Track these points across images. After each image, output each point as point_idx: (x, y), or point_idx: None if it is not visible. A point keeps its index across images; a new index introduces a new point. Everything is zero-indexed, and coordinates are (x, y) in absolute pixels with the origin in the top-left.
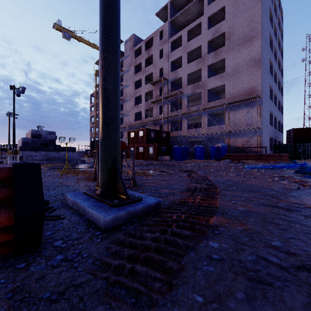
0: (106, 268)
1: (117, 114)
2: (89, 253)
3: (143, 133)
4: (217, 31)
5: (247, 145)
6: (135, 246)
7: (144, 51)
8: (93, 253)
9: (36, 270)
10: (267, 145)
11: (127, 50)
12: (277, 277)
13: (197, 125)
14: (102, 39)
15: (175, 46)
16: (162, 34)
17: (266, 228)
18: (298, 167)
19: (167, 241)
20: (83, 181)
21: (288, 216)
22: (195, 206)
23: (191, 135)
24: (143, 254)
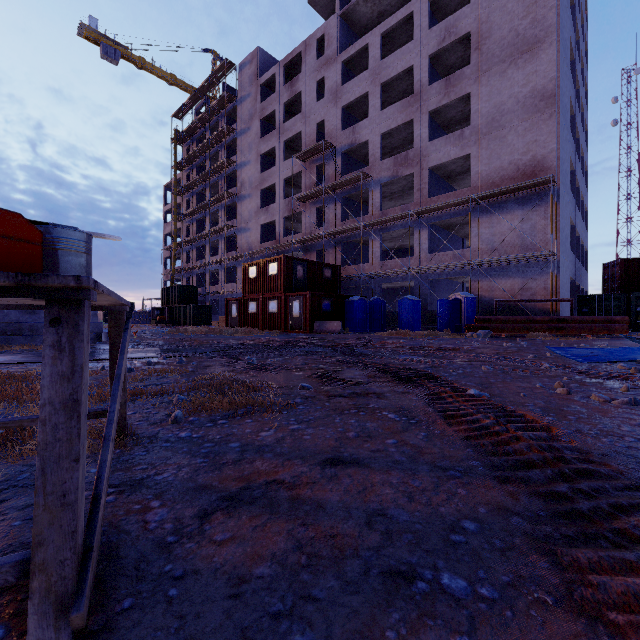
0: None
1: None
2: None
3: (277, 267)
4: (452, 31)
5: (523, 296)
6: None
7: (281, 84)
8: None
9: None
10: (567, 295)
11: (243, 84)
12: None
13: (400, 252)
14: None
15: (352, 74)
16: (323, 47)
17: None
18: None
19: None
20: None
21: None
22: None
23: (390, 274)
24: None
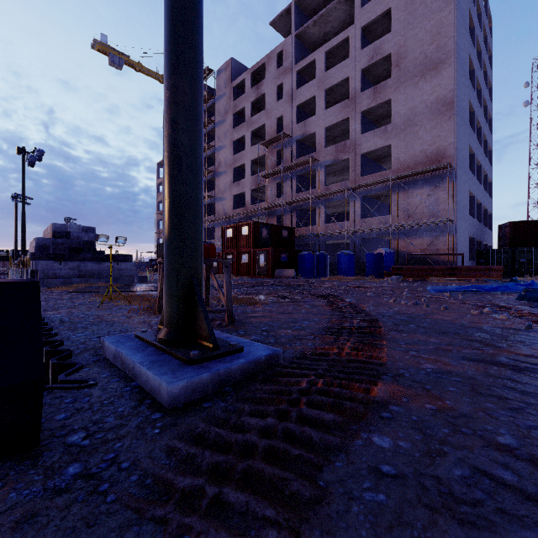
0: (164, 496)
1: (197, 190)
2: (133, 461)
3: (248, 230)
4: (378, 52)
5: (430, 251)
6: (227, 444)
7: (249, 87)
8: (141, 461)
9: (20, 500)
10: (465, 250)
11: (220, 86)
12: (520, 518)
13: (341, 216)
14: (169, 51)
15: (304, 79)
16: (281, 58)
17: (480, 406)
18: (521, 290)
19: (290, 434)
20: (139, 313)
21: (520, 383)
22: (342, 361)
23: (332, 234)
24: (240, 464)
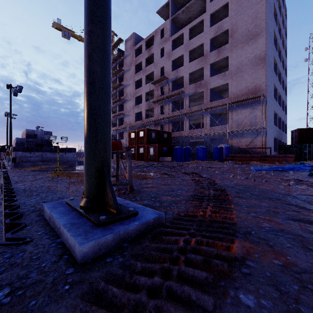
0: None
1: (106, 104)
2: None
3: (143, 133)
4: (220, 28)
5: (251, 146)
6: (121, 304)
7: (144, 50)
8: None
9: None
10: (271, 145)
11: (127, 49)
12: None
13: (198, 125)
14: (87, 7)
15: (177, 45)
16: (163, 33)
17: None
18: (308, 169)
19: (172, 292)
20: (75, 184)
21: None
22: (206, 221)
23: (193, 136)
24: None
